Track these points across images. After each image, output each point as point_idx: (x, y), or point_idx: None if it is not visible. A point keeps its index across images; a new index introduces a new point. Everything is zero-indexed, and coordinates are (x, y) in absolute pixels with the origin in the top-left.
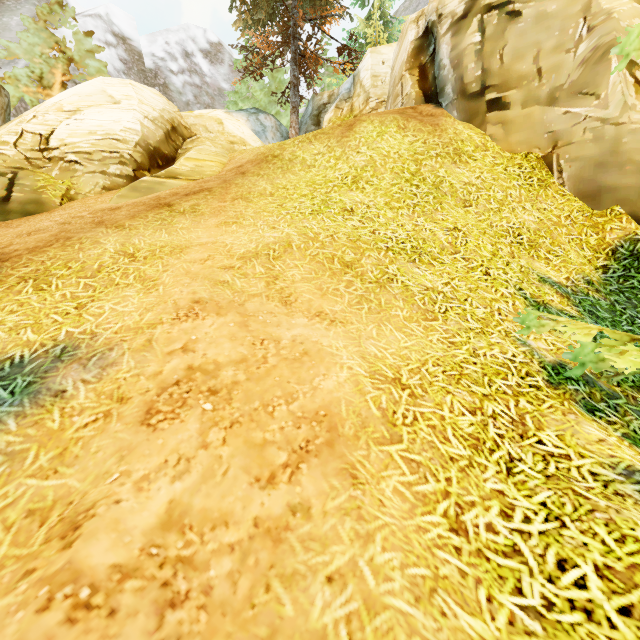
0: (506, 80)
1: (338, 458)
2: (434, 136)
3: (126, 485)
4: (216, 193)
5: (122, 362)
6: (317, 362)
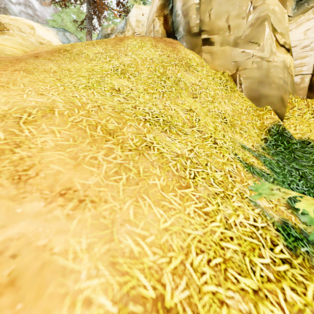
0: (212, 29)
1: None
2: (174, 53)
3: None
4: (1, 64)
5: None
6: (27, 303)
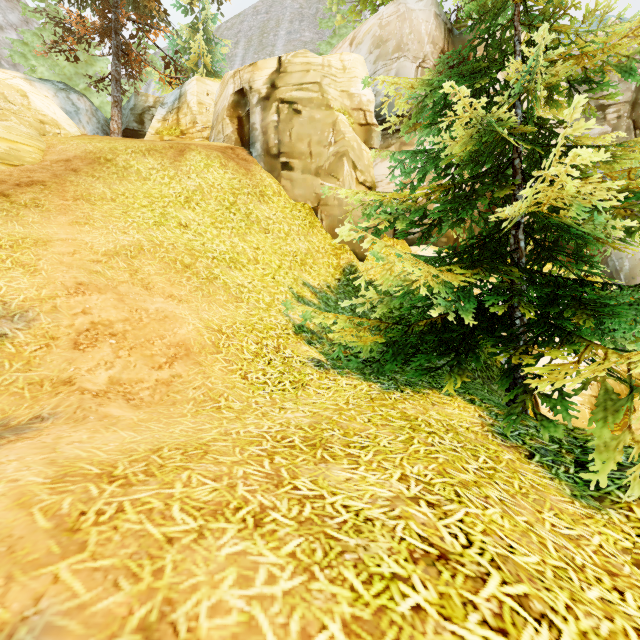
0: (293, 152)
1: (192, 360)
2: (247, 178)
3: (82, 371)
4: (53, 189)
5: (41, 319)
6: (174, 321)
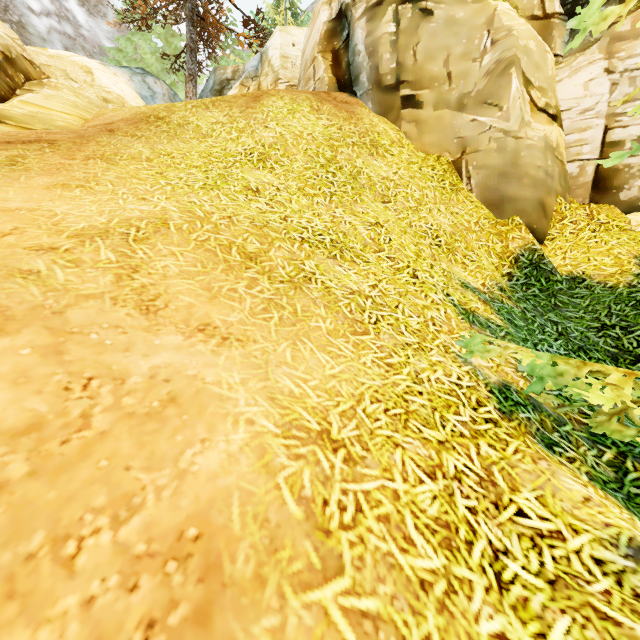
0: (419, 78)
1: None
2: (350, 123)
3: None
4: (61, 147)
5: None
6: (192, 416)
